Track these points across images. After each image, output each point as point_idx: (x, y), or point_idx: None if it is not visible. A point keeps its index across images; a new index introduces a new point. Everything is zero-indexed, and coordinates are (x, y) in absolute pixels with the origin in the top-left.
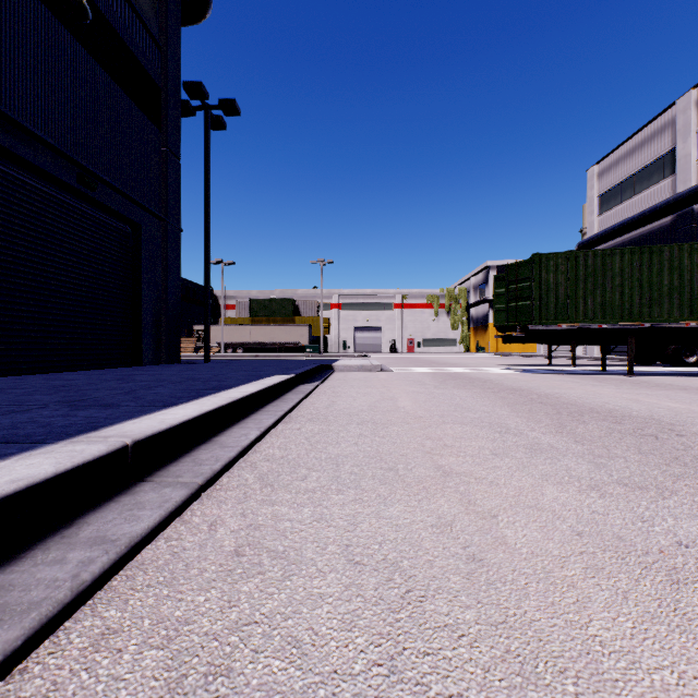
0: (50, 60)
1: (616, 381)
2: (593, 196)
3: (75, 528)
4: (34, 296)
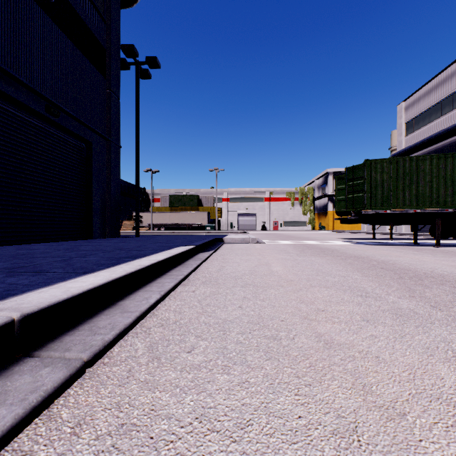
0: (25, 25)
1: (429, 250)
2: (402, 123)
3: None
4: (14, 190)
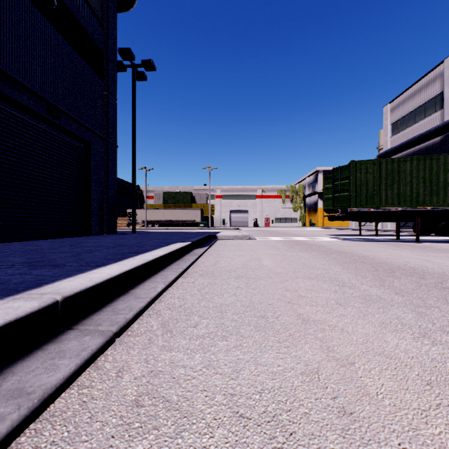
0: (28, 32)
1: (409, 246)
2: (388, 124)
3: (1, 378)
4: (17, 189)
